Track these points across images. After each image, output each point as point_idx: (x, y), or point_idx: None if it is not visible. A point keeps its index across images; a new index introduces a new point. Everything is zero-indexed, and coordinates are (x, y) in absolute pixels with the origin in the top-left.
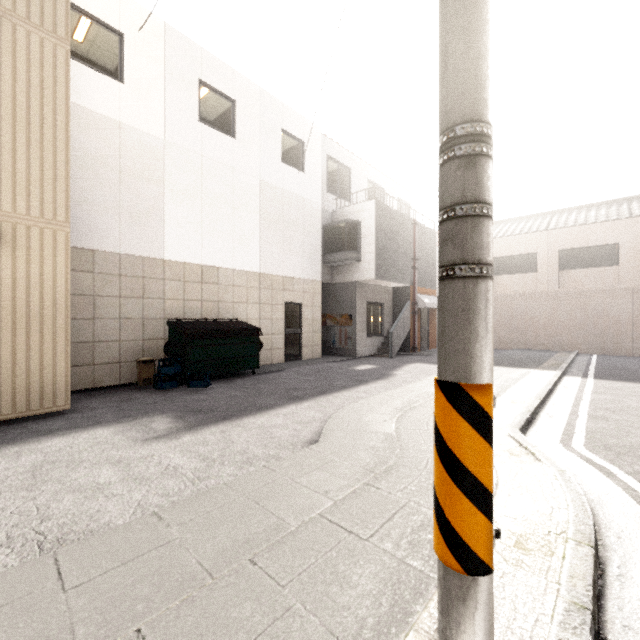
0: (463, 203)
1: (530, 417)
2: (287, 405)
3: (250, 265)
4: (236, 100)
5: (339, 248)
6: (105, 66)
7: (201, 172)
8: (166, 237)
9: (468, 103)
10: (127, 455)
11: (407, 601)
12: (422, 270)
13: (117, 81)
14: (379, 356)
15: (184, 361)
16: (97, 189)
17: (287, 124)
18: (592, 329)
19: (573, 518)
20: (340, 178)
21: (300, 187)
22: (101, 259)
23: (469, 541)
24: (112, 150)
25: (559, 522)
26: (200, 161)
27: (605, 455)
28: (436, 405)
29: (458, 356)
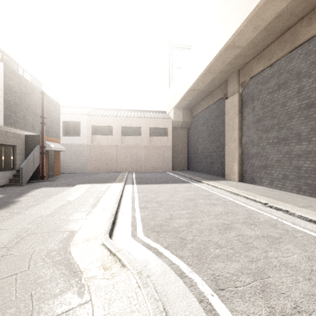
0: None
1: (114, 219)
2: None
3: None
4: None
5: None
6: None
7: None
8: None
9: None
10: None
11: None
12: (50, 126)
13: None
14: (10, 185)
15: None
16: None
17: None
18: (133, 162)
19: None
20: None
21: None
22: None
23: None
24: None
25: None
26: None
27: (153, 236)
28: None
29: None
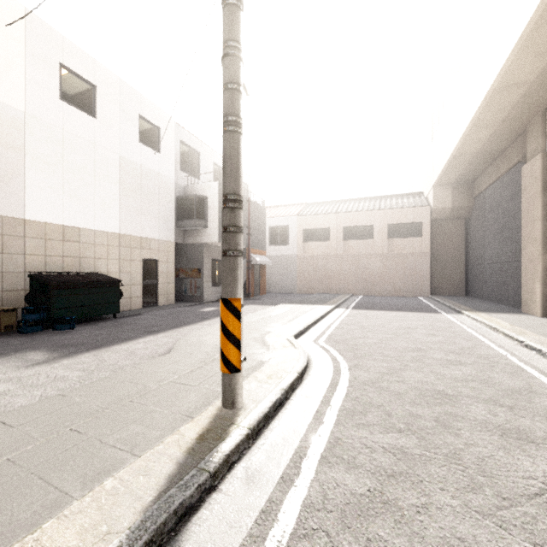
0: (229, 226)
1: (304, 330)
2: (146, 336)
3: (110, 227)
4: (97, 86)
5: (190, 216)
6: None
7: (63, 144)
8: (27, 199)
9: (231, 187)
10: (15, 376)
11: (211, 400)
12: (255, 236)
13: None
14: None
15: (49, 308)
16: None
17: (145, 111)
18: (360, 279)
19: (297, 366)
20: (191, 159)
21: (156, 164)
22: None
23: (231, 360)
24: None
25: (291, 368)
26: (62, 134)
27: (331, 344)
28: (220, 308)
29: (228, 287)
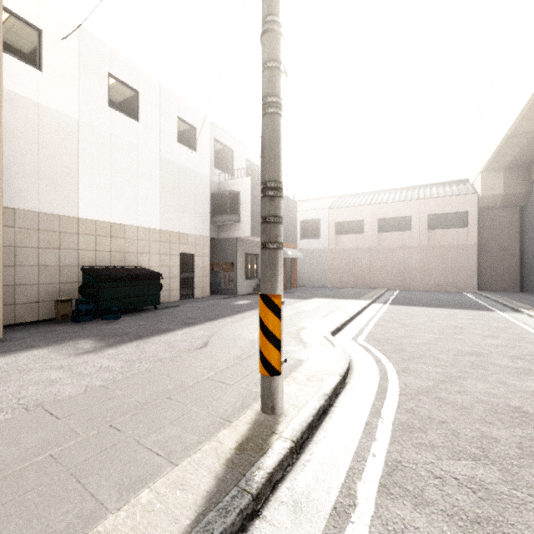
0: (269, 216)
1: (340, 327)
2: (184, 328)
3: (152, 223)
4: (140, 91)
5: (224, 212)
6: (25, 55)
7: (110, 147)
8: (80, 199)
9: (271, 173)
10: (66, 363)
11: (249, 402)
12: (286, 230)
13: (36, 69)
14: (254, 294)
15: (98, 299)
16: (18, 158)
17: (182, 113)
18: (396, 273)
19: (338, 367)
20: (225, 157)
21: (193, 163)
22: (21, 216)
23: (271, 362)
24: (31, 126)
25: (331, 370)
26: (109, 139)
27: (372, 343)
28: (259, 305)
29: (267, 283)
